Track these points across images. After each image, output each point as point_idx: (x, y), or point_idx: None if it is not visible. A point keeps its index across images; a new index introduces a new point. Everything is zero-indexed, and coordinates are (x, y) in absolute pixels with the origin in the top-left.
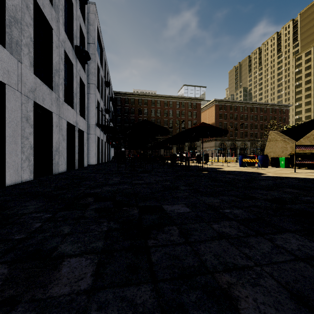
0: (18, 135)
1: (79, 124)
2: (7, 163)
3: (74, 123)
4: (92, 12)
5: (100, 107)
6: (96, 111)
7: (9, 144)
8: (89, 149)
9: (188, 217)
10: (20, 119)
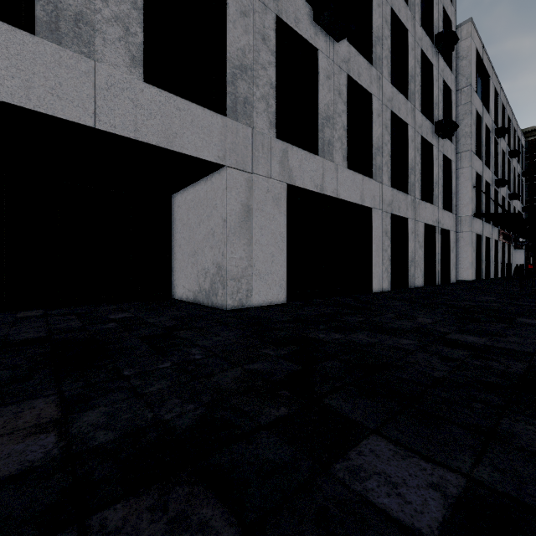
0: (380, 249)
1: (442, 222)
2: (373, 274)
3: (434, 223)
4: (466, 35)
5: (483, 182)
6: (473, 192)
7: (374, 258)
8: (460, 257)
9: (533, 325)
10: (381, 235)
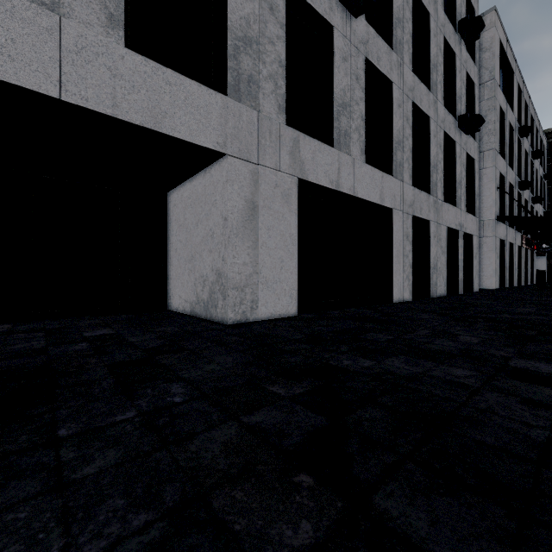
0: (401, 254)
1: (465, 226)
2: (393, 282)
3: (457, 227)
4: (489, 25)
5: (507, 184)
6: (497, 194)
7: (395, 264)
8: (483, 263)
9: None
10: (402, 239)
